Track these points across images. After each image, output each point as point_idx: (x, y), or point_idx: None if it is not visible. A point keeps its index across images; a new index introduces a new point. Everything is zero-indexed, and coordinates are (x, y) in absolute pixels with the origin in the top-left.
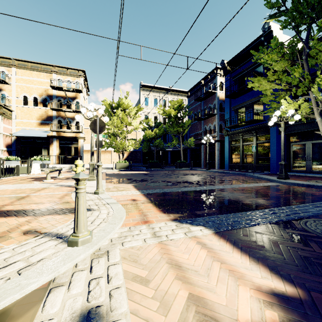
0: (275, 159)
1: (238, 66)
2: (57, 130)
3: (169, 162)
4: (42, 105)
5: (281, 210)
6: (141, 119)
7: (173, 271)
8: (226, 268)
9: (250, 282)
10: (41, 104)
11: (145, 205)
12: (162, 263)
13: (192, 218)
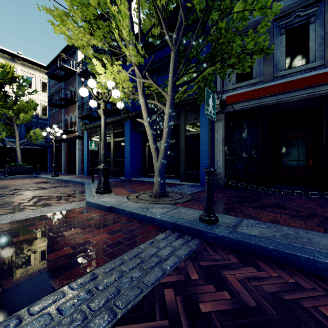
0: (129, 161)
1: None
2: None
3: None
4: None
5: None
6: None
7: None
8: None
9: None
10: None
11: None
12: None
13: None
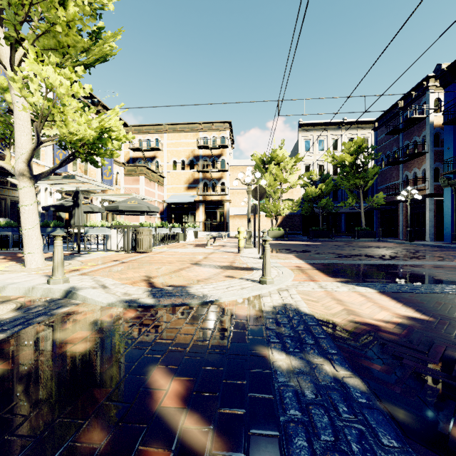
0: None
1: None
2: (203, 193)
3: (343, 229)
4: (189, 168)
5: None
6: (300, 171)
7: (335, 301)
8: (377, 306)
9: (393, 311)
10: (188, 167)
11: (311, 270)
12: (327, 298)
13: (359, 282)
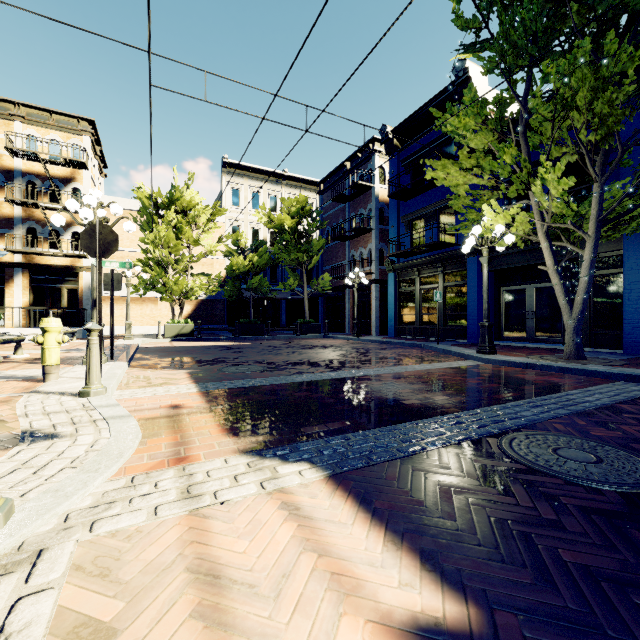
0: (475, 316)
1: (412, 139)
2: (23, 249)
3: (284, 322)
4: None
5: (472, 416)
6: (225, 233)
7: (195, 593)
8: (327, 570)
9: (371, 600)
10: None
11: (197, 417)
12: (174, 572)
13: (290, 444)
